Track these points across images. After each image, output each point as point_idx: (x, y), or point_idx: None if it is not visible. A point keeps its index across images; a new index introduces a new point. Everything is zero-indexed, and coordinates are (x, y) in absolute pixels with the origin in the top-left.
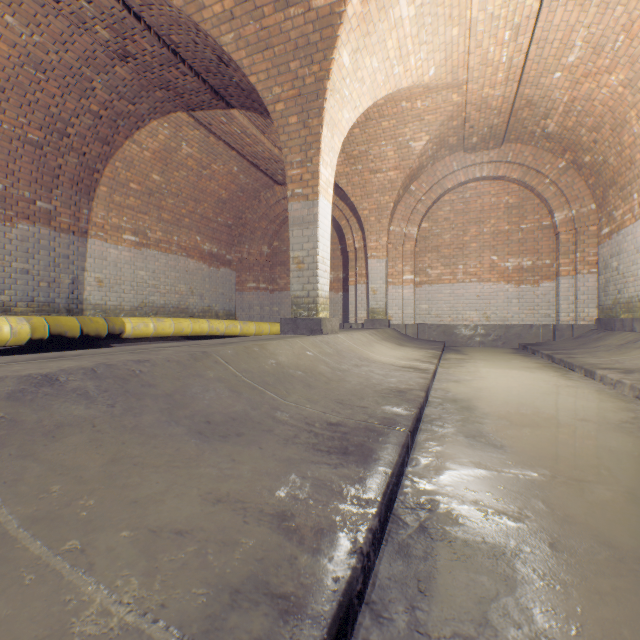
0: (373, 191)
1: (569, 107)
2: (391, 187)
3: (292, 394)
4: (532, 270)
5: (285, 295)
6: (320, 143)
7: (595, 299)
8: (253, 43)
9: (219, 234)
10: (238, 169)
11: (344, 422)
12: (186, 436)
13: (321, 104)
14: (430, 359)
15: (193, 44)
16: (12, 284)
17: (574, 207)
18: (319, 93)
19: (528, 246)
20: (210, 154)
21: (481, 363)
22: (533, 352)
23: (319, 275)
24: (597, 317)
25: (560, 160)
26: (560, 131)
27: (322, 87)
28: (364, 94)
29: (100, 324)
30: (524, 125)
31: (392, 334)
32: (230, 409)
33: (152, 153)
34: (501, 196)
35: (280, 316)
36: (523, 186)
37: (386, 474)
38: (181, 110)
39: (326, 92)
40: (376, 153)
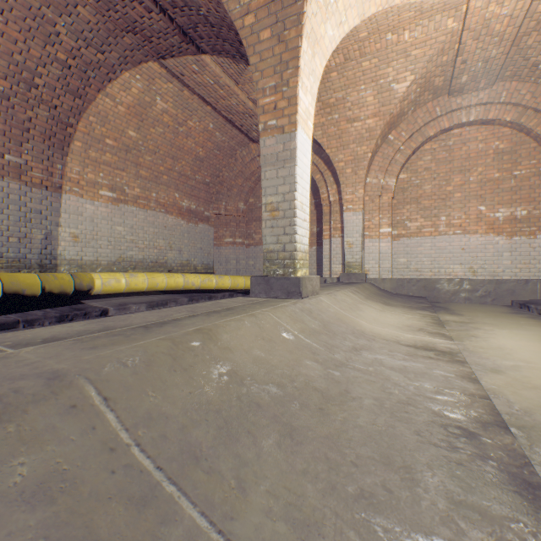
0: (349, 141)
1: None
2: (369, 136)
3: (251, 489)
4: (527, 220)
5: (260, 249)
6: (299, 59)
7: None
8: None
9: (197, 191)
10: (214, 126)
11: None
12: None
13: (300, 8)
14: (437, 328)
15: None
16: None
17: None
18: None
19: (522, 194)
20: (185, 110)
21: (494, 330)
22: None
23: (297, 224)
24: None
25: None
26: None
27: None
28: (351, 6)
29: (65, 281)
30: (526, 56)
31: (372, 290)
32: None
33: (126, 108)
34: (490, 141)
35: (255, 269)
36: (517, 129)
37: None
38: (152, 59)
39: None
40: (354, 99)
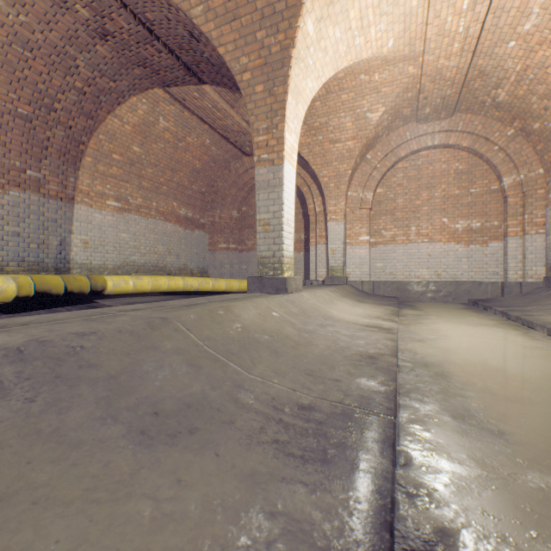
0: (332, 160)
1: (521, 76)
2: (349, 156)
3: (258, 364)
4: (481, 231)
5: (252, 254)
6: (285, 110)
7: (543, 258)
8: (221, 14)
9: (194, 200)
10: (210, 141)
11: (317, 404)
12: (122, 440)
13: (286, 72)
14: (391, 316)
15: (166, 21)
16: (4, 246)
17: (522, 172)
18: (284, 61)
19: (477, 209)
20: (185, 128)
21: (438, 320)
22: (485, 308)
23: (284, 236)
24: (544, 275)
25: (509, 128)
26: (510, 100)
27: (287, 55)
28: (327, 64)
29: (83, 282)
30: (475, 95)
31: (350, 290)
32: (185, 391)
33: (132, 127)
34: (451, 163)
35: (248, 273)
36: (472, 153)
37: (384, 505)
38: (158, 86)
39: (291, 60)
40: (335, 124)
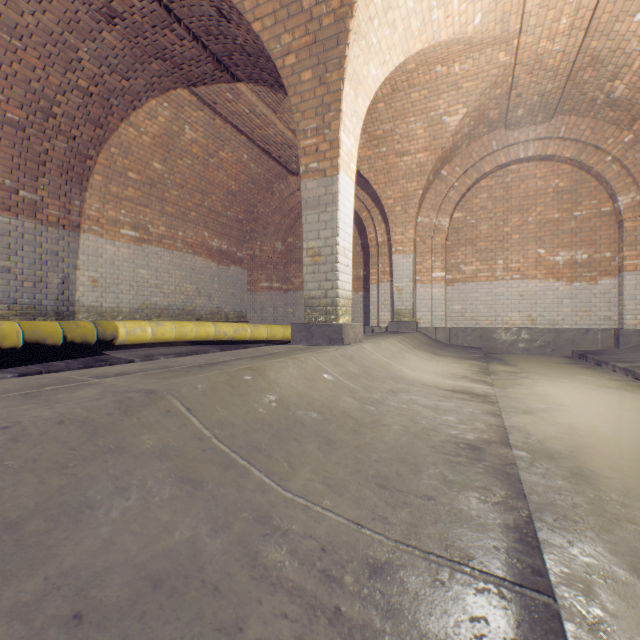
0: (399, 177)
1: None
2: (420, 171)
3: (299, 469)
4: (588, 265)
5: (300, 295)
6: (341, 103)
7: None
8: None
9: (229, 229)
10: (248, 157)
11: (403, 562)
12: None
13: (342, 51)
14: (480, 376)
15: None
16: None
17: None
18: (339, 37)
19: (583, 237)
20: (217, 139)
21: (542, 379)
22: (598, 363)
23: (339, 270)
24: None
25: (626, 133)
26: (631, 95)
27: (343, 28)
28: (395, 45)
29: (88, 329)
30: (583, 91)
31: (422, 340)
32: (158, 544)
33: (152, 138)
34: (549, 179)
35: (295, 318)
36: (577, 166)
37: None
38: (181, 86)
39: (349, 35)
40: (403, 132)
